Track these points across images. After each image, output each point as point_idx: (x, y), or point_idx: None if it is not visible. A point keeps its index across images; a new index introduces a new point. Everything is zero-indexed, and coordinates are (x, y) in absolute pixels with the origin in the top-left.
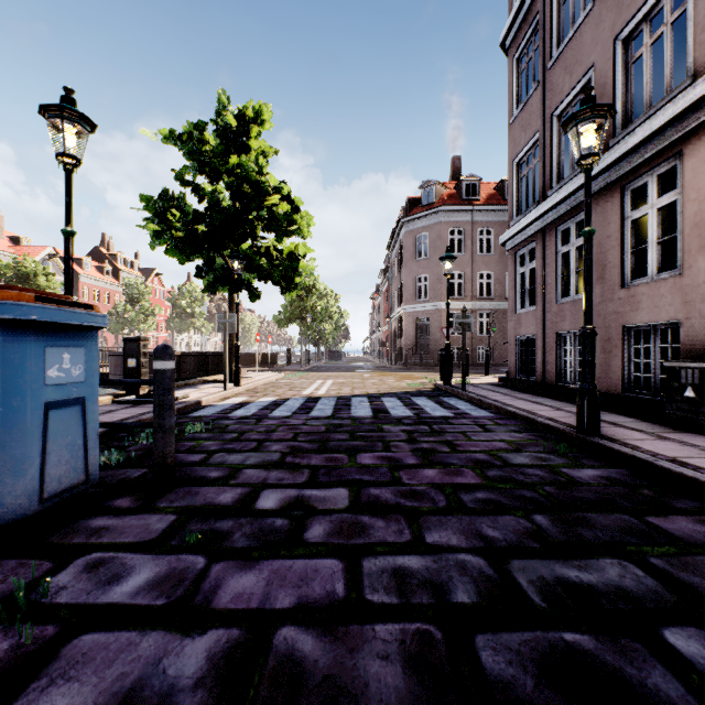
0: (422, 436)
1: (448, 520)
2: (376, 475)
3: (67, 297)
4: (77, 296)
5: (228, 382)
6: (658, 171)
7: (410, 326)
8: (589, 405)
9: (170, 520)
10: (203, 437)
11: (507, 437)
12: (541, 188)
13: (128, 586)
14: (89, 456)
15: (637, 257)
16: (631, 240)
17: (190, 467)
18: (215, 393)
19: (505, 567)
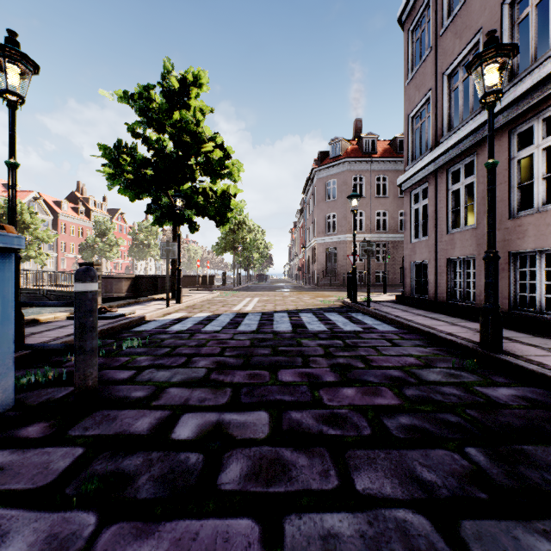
0: (337, 351)
1: (377, 455)
2: (296, 394)
3: None
4: (57, 231)
5: (172, 300)
6: (543, 115)
7: (321, 254)
8: (493, 324)
9: (75, 455)
10: (138, 352)
11: (414, 352)
12: (433, 137)
13: None
14: None
15: (521, 192)
16: (517, 177)
17: (116, 385)
18: (158, 310)
19: (456, 534)
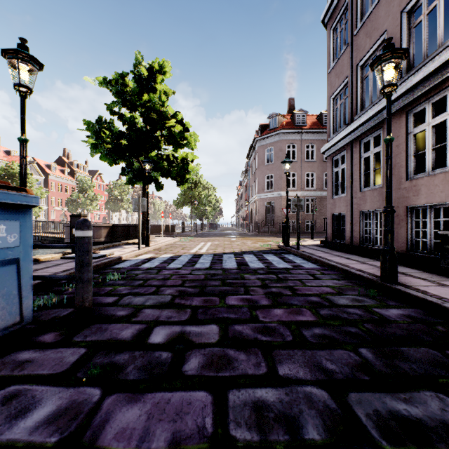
0: (271, 283)
1: (295, 353)
2: (239, 314)
3: (6, 183)
4: (47, 188)
5: (142, 244)
6: (433, 100)
7: (261, 207)
8: (390, 262)
9: (80, 353)
10: (118, 284)
11: (331, 284)
12: (349, 115)
13: (31, 420)
14: (23, 302)
15: (417, 159)
16: (413, 148)
17: (105, 307)
18: (132, 252)
19: (344, 400)
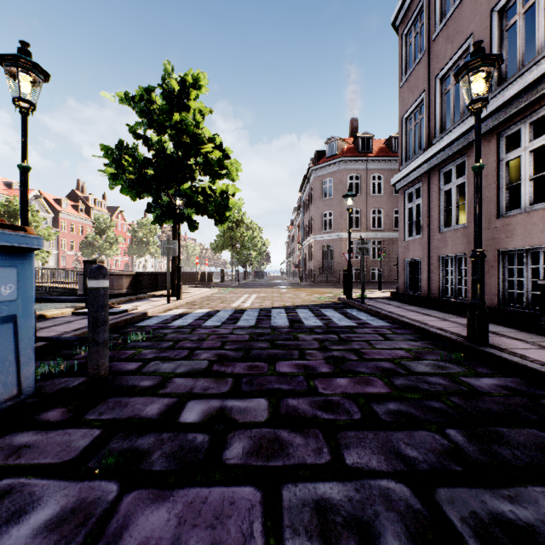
0: (332, 345)
1: (365, 436)
2: (293, 384)
3: (1, 220)
4: (57, 229)
5: (172, 296)
6: (530, 119)
7: (317, 252)
8: (479, 319)
9: (93, 436)
10: (143, 346)
11: (405, 346)
12: (426, 138)
13: (27, 526)
14: (22, 371)
15: (510, 192)
16: (506, 178)
17: (125, 376)
18: (159, 306)
19: (432, 499)
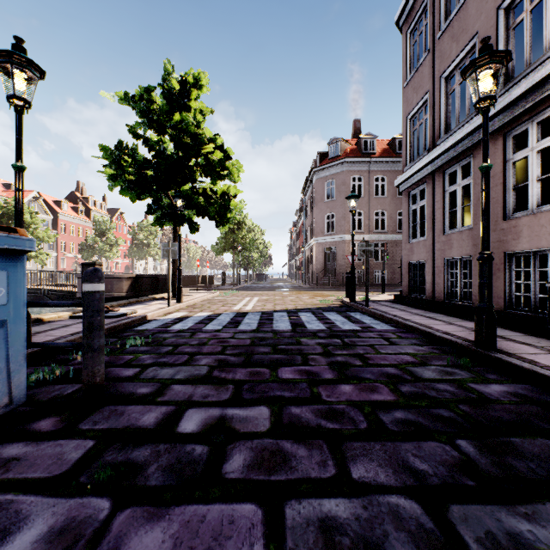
0: (336, 349)
1: (372, 447)
2: (296, 391)
3: None
4: (57, 231)
5: (172, 299)
6: (538, 118)
7: (320, 254)
8: (487, 323)
9: (86, 447)
10: (141, 351)
11: (411, 350)
12: (431, 139)
13: (11, 549)
14: (13, 378)
15: (517, 193)
16: (512, 179)
17: (122, 382)
18: (159, 309)
19: (444, 517)
